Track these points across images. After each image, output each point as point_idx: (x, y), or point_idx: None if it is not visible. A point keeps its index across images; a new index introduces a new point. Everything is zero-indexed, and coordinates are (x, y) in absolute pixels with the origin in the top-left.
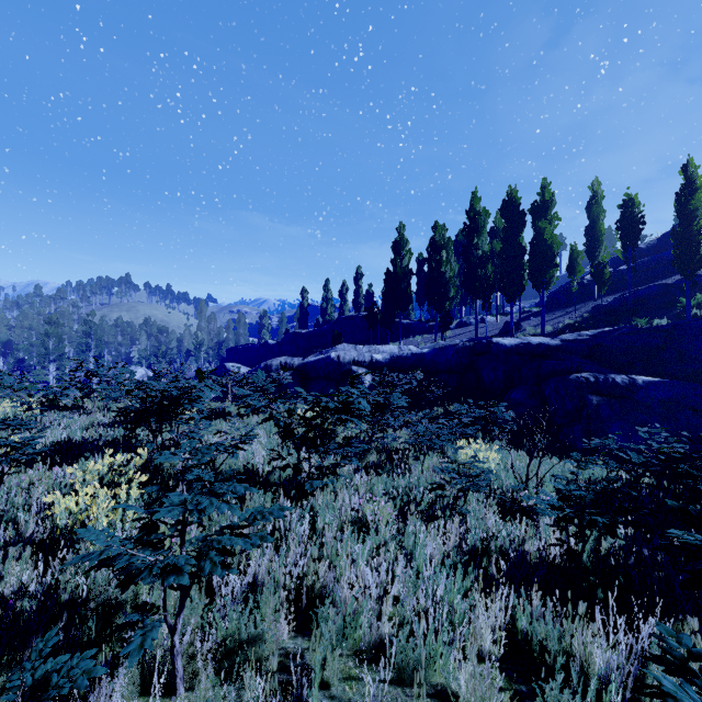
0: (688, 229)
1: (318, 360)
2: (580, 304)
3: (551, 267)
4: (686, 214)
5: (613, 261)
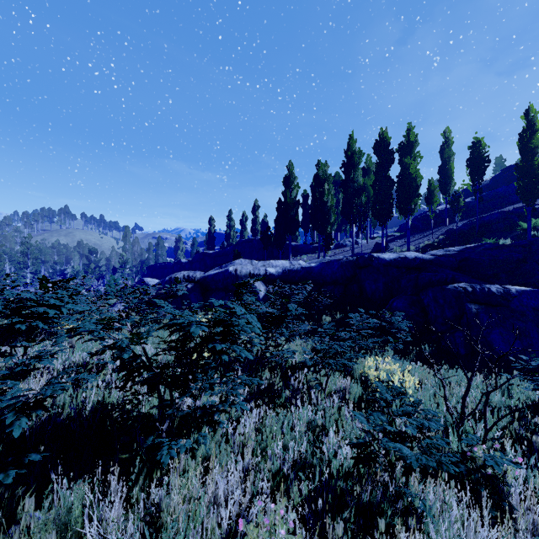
0: (529, 164)
1: (217, 273)
2: (435, 229)
3: (415, 196)
4: (528, 151)
5: (456, 197)
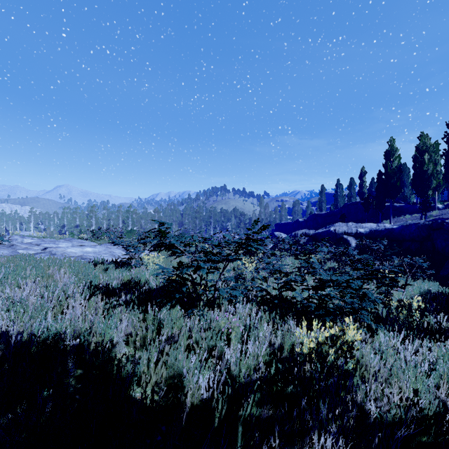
0: None
1: (323, 231)
2: None
3: None
4: None
5: None
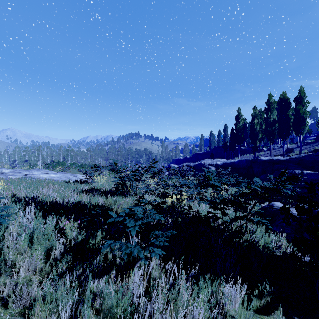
0: None
1: (198, 164)
2: None
3: (302, 124)
4: None
5: None
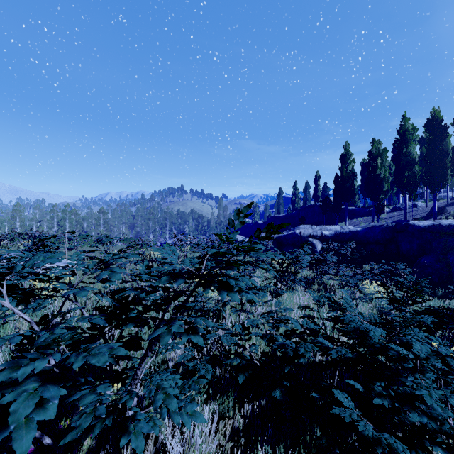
0: None
1: (288, 234)
2: None
3: None
4: None
5: None
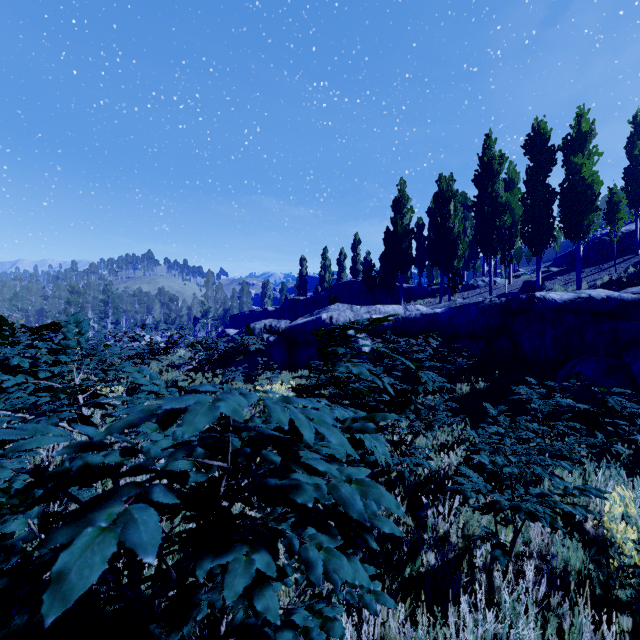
0: None
1: (307, 322)
2: (617, 259)
3: (590, 210)
4: None
5: None
